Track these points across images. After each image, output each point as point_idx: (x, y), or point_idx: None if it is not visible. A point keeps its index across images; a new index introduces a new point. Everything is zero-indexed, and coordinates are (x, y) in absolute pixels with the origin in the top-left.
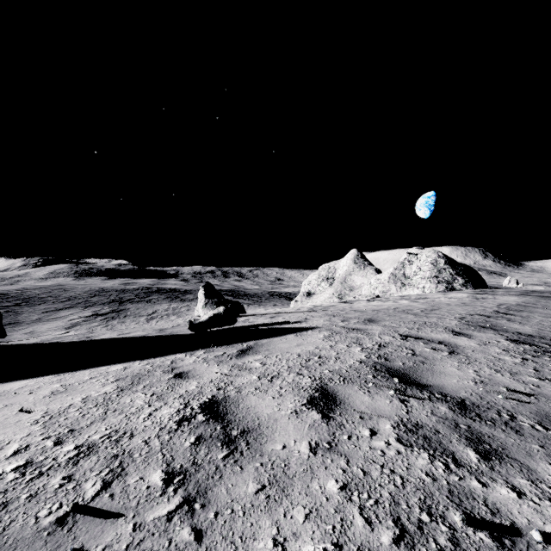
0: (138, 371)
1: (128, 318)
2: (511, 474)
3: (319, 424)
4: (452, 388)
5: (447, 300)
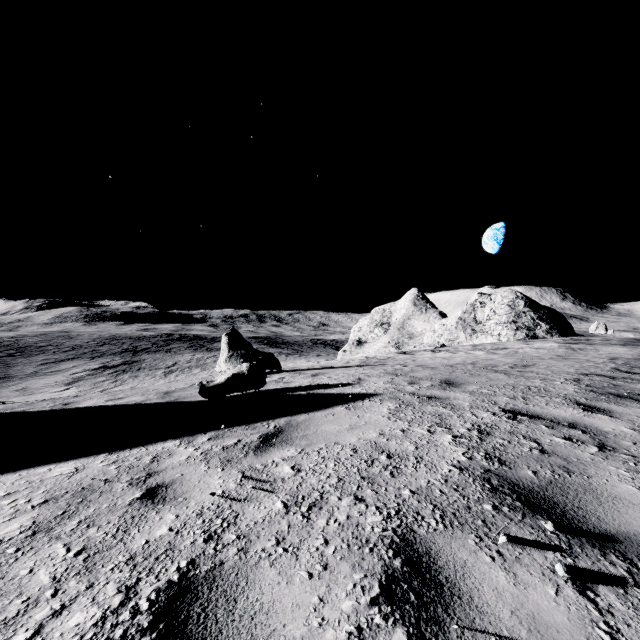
0: (90, 479)
1: (143, 371)
2: None
3: None
4: None
5: (534, 352)
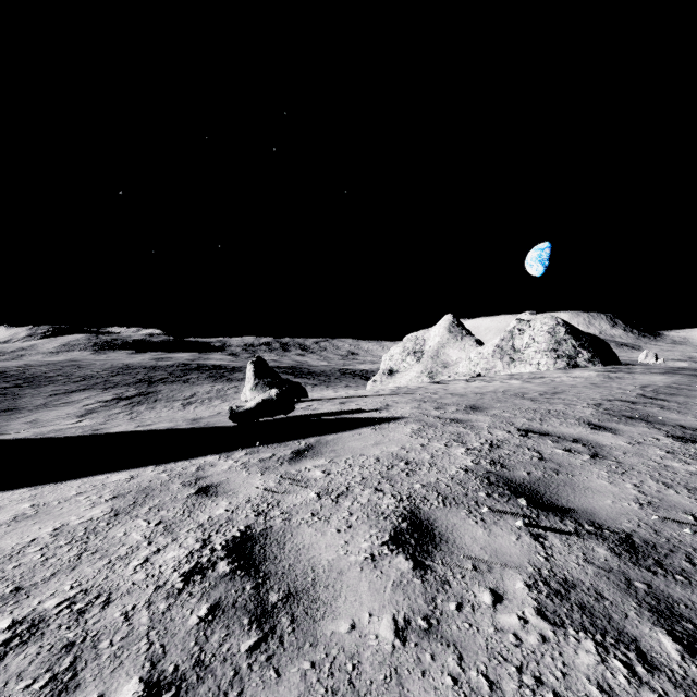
0: (147, 483)
1: (159, 402)
2: None
3: (410, 579)
4: (608, 515)
5: (571, 381)
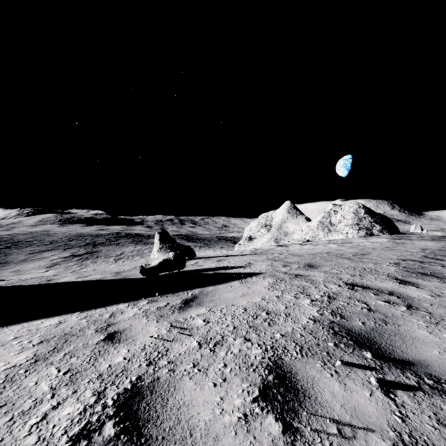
0: (70, 328)
1: (100, 258)
2: None
3: None
4: (440, 366)
5: (370, 245)
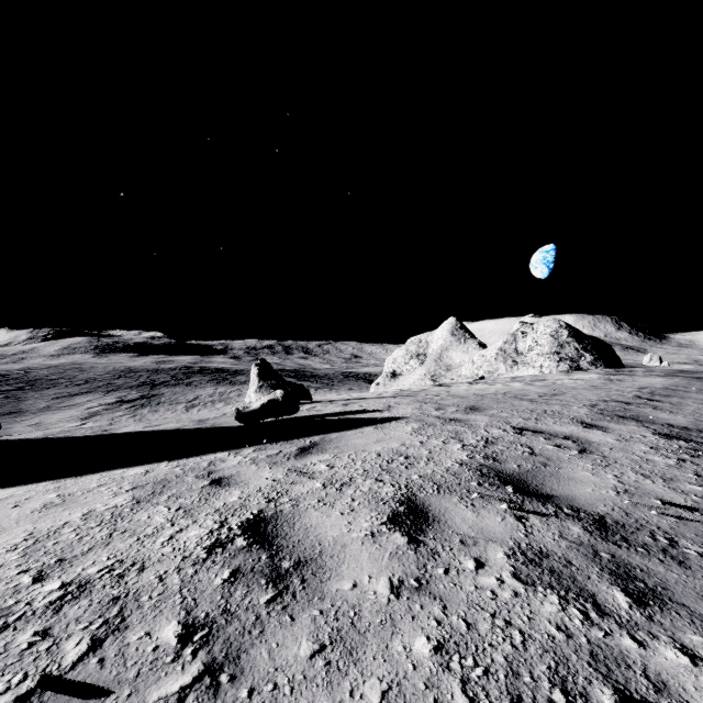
0: (163, 476)
1: (162, 405)
2: (679, 628)
3: (405, 551)
4: (586, 500)
5: (572, 383)
